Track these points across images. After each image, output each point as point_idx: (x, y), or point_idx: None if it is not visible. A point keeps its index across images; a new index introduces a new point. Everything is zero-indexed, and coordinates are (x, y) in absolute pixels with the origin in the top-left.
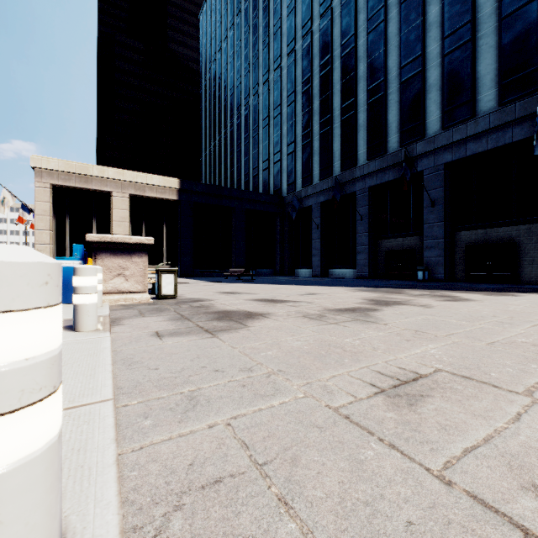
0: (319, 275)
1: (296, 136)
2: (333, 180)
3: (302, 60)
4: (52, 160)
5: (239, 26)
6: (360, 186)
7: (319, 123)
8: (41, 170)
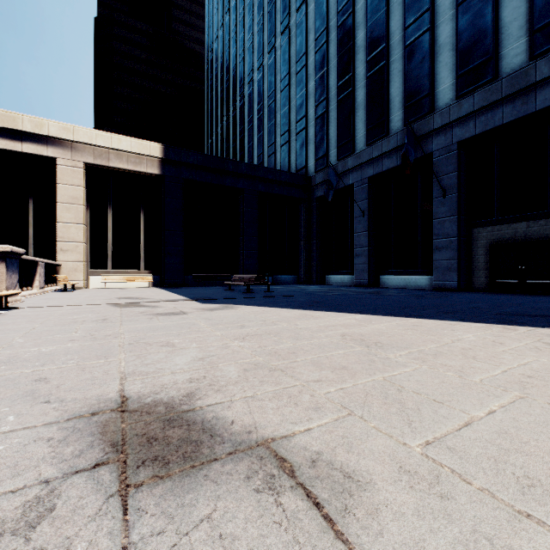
0: (365, 284)
1: (328, 90)
2: (390, 140)
3: None
4: None
5: None
6: (440, 142)
7: (366, 62)
8: None
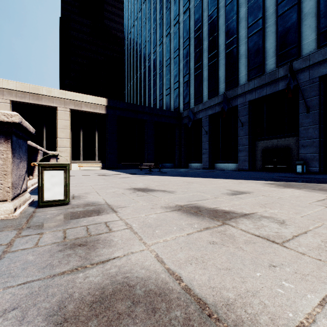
0: (207, 168)
1: (190, 69)
2: (219, 98)
3: (194, 15)
4: (11, 82)
5: (150, 0)
6: (241, 100)
7: (208, 58)
8: (3, 89)
